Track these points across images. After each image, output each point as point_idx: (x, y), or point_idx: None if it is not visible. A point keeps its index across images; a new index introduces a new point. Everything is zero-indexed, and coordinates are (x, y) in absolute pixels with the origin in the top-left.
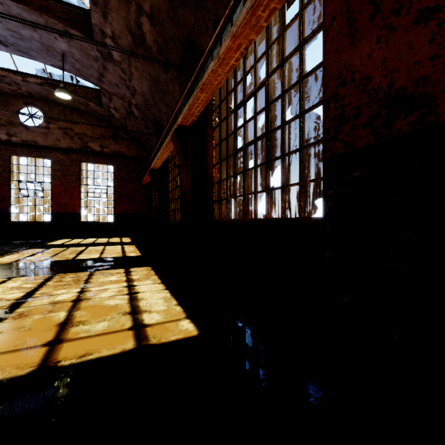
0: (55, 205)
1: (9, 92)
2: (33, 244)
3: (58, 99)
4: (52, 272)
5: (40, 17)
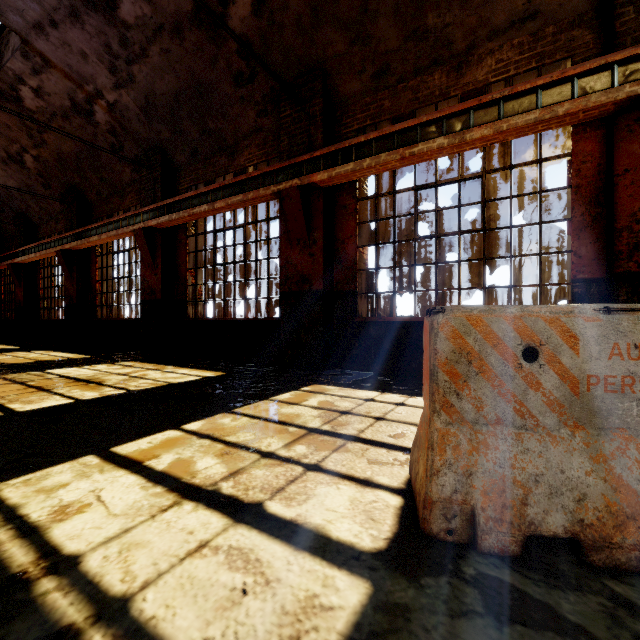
0: None
1: None
2: None
3: None
4: None
5: None
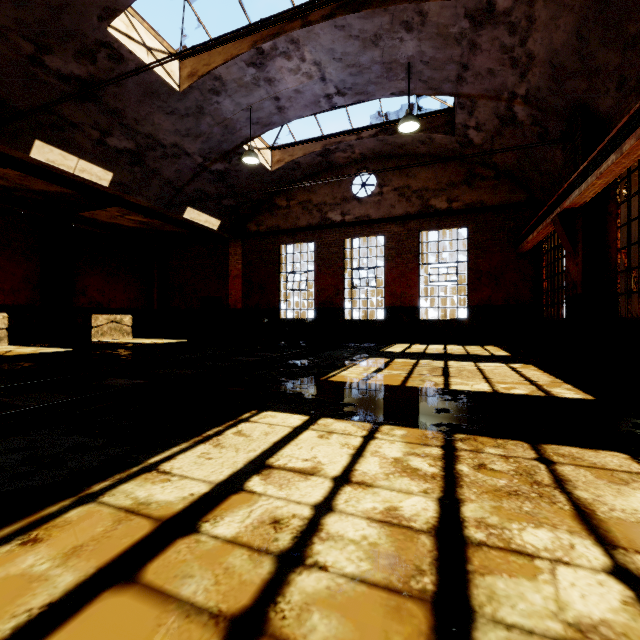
0: (389, 296)
1: (343, 163)
2: (369, 349)
3: (392, 150)
4: (438, 422)
5: (385, 15)
